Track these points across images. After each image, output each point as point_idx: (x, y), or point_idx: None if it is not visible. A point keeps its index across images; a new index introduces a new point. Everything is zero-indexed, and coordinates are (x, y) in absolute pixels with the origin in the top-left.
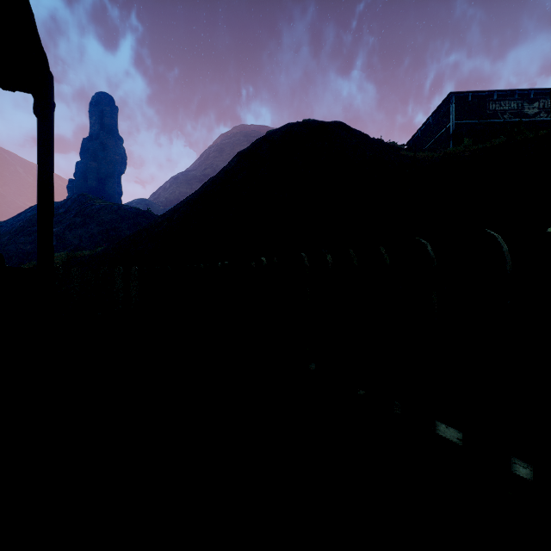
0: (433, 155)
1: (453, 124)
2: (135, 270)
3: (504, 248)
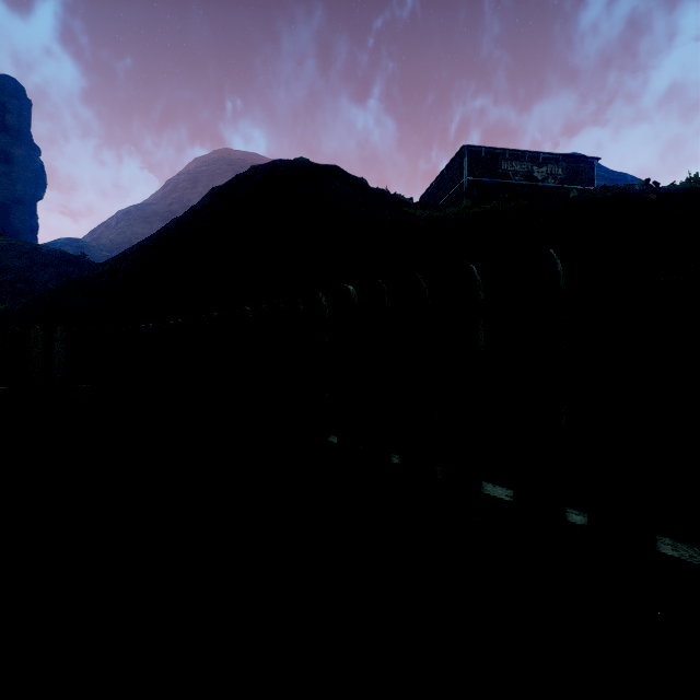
0: (432, 214)
1: (466, 180)
2: (61, 332)
3: (355, 298)
